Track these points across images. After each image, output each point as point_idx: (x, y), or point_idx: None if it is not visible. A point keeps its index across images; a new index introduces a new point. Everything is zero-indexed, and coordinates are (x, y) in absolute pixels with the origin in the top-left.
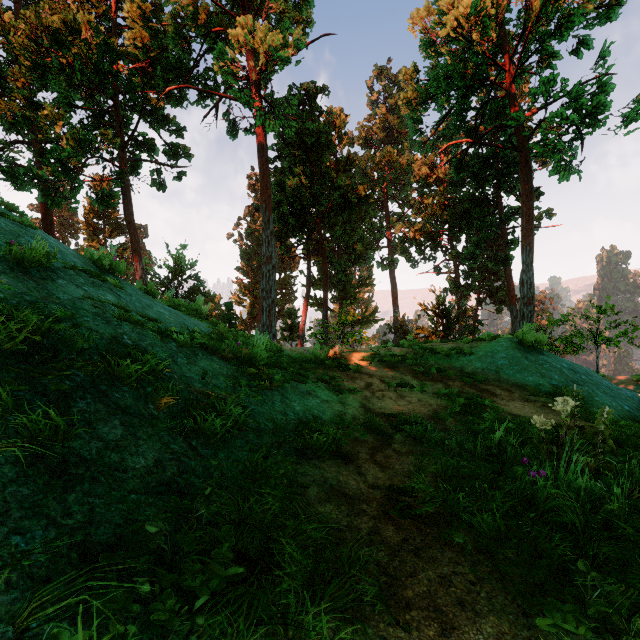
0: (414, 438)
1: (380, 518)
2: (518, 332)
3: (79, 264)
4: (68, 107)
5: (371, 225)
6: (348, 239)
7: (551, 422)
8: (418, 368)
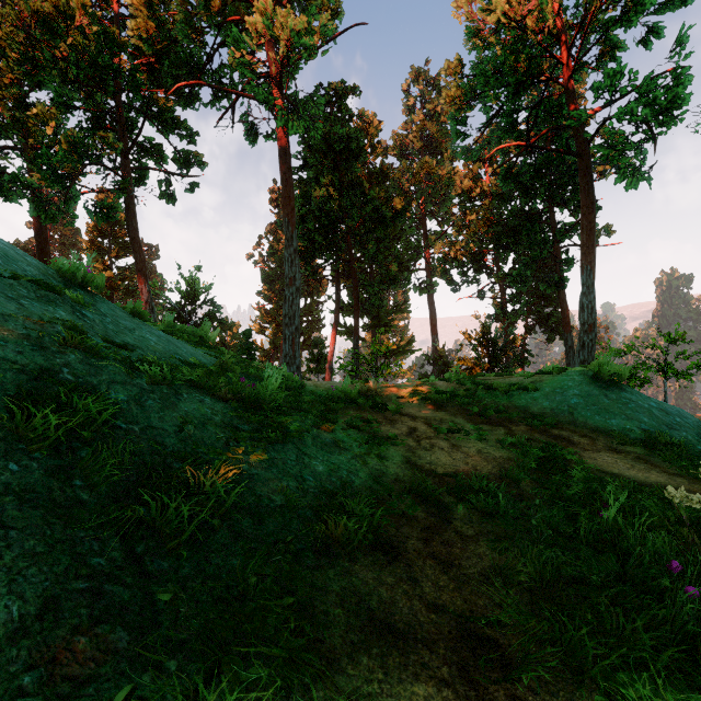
0: (482, 511)
1: (455, 684)
2: (592, 363)
3: (32, 273)
4: (63, 107)
5: (407, 244)
6: (382, 259)
7: (697, 498)
8: (471, 408)
